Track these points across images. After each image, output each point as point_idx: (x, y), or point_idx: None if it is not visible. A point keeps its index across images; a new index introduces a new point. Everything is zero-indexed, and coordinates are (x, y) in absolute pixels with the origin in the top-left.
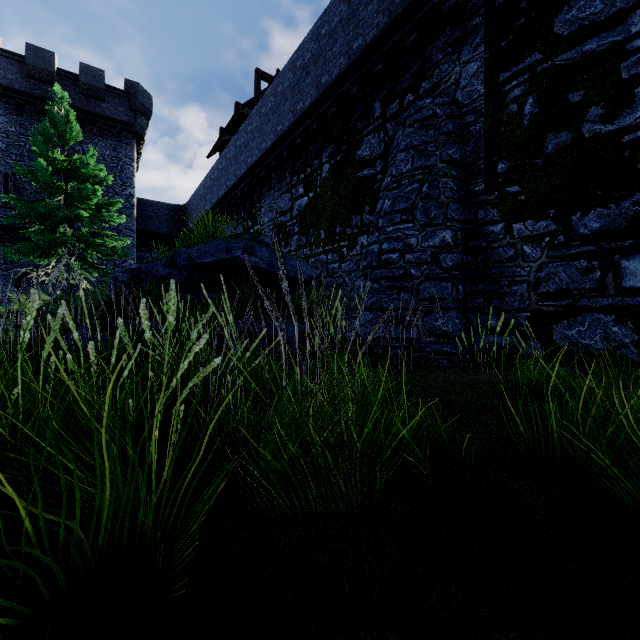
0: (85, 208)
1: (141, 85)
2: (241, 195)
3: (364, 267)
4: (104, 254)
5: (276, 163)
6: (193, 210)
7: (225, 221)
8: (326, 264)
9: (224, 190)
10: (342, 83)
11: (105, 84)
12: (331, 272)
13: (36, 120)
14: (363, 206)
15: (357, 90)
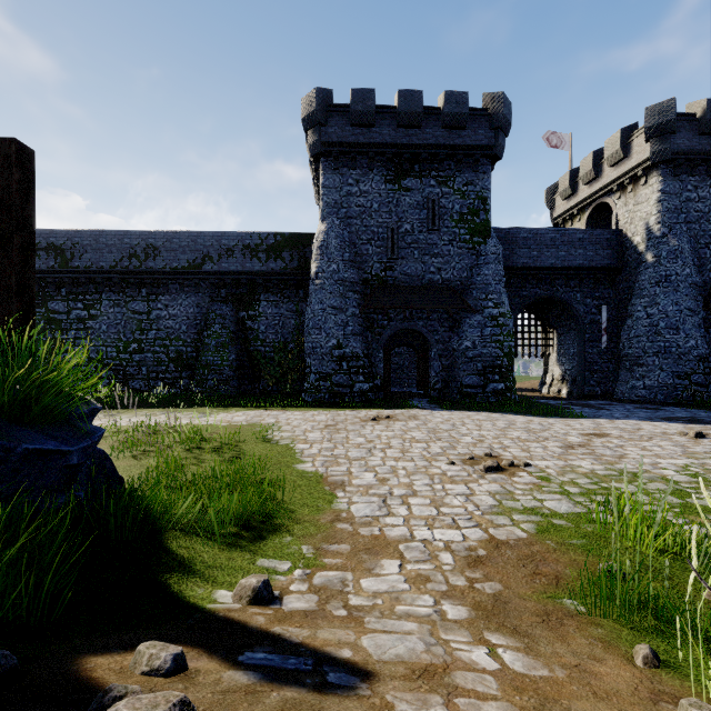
0: None
1: None
2: None
3: None
4: None
5: None
6: None
7: None
8: None
9: None
10: None
11: None
12: None
13: None
14: None
15: None
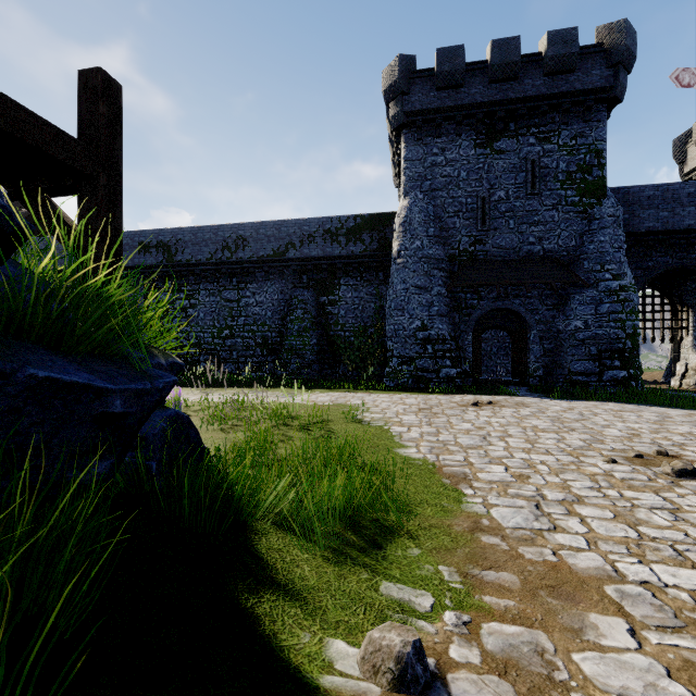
0: None
1: None
2: None
3: None
4: None
5: None
6: None
7: None
8: None
9: None
10: None
11: None
12: None
13: None
14: None
15: None
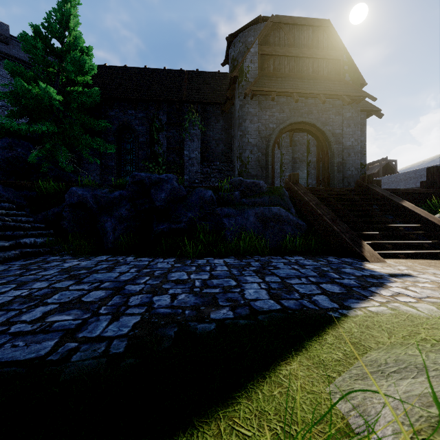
0: None
1: None
2: None
3: None
4: None
5: None
6: None
7: None
8: None
9: None
10: None
11: None
12: None
13: None
14: None
15: None
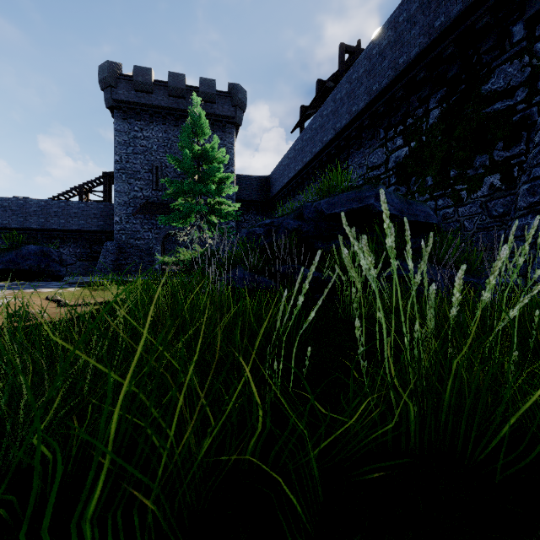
0: (209, 183)
1: (240, 85)
2: (327, 158)
3: (532, 204)
4: (223, 217)
5: (369, 121)
6: (277, 179)
7: (308, 184)
8: (434, 210)
9: (309, 157)
10: (465, 18)
11: (215, 90)
12: (442, 218)
13: (173, 126)
14: (493, 143)
15: (488, 19)
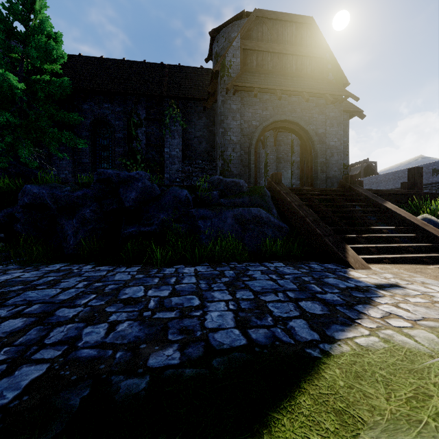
0: None
1: None
2: None
3: None
4: None
5: None
6: None
7: None
8: None
9: None
10: None
11: None
12: None
13: None
14: None
15: None
